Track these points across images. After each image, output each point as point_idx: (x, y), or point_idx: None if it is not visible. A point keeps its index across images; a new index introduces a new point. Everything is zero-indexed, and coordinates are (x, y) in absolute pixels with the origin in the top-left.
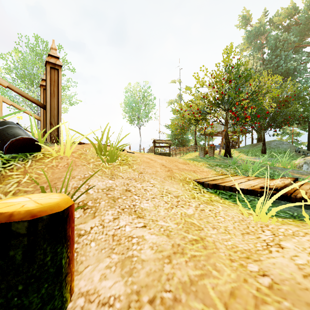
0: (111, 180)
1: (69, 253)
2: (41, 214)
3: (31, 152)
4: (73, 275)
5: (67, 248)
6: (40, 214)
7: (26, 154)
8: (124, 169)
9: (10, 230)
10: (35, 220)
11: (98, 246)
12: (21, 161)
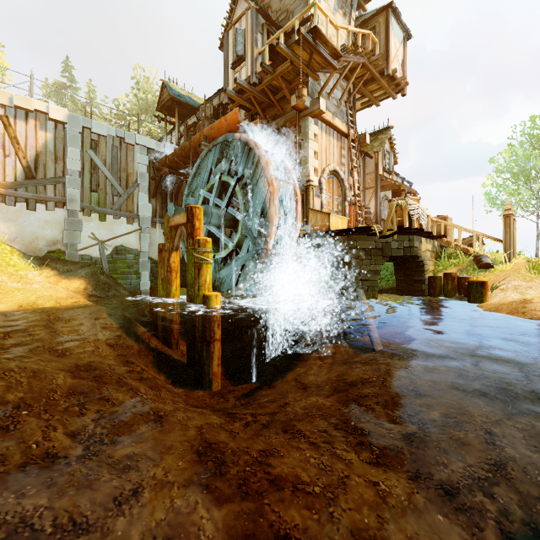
0: (525, 283)
1: (485, 292)
2: (478, 281)
3: (489, 269)
4: (487, 298)
5: (484, 290)
6: (478, 281)
7: (486, 269)
8: None
9: (473, 282)
10: (477, 281)
11: (499, 298)
12: (483, 272)
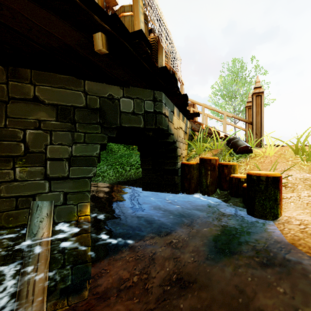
0: (308, 174)
1: (280, 196)
2: (269, 176)
3: (247, 153)
4: (281, 207)
5: (279, 193)
6: (269, 175)
7: (245, 154)
8: None
9: (260, 178)
10: (267, 177)
11: (295, 205)
12: (243, 158)
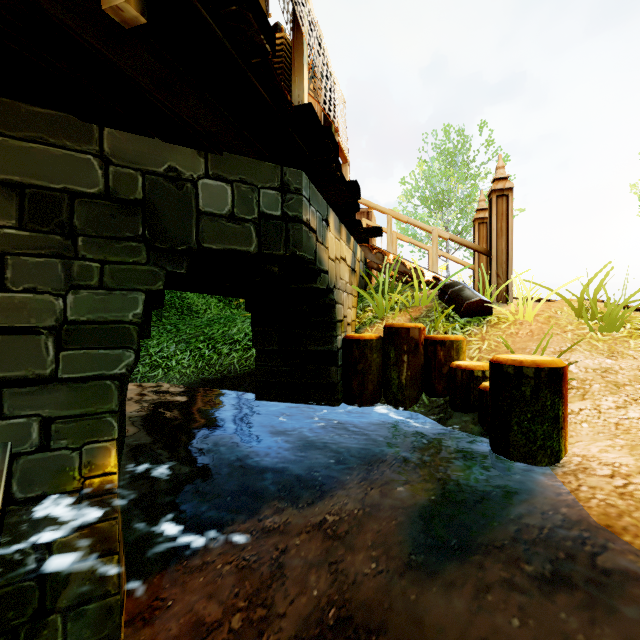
0: (609, 359)
1: (564, 410)
2: (543, 366)
3: (483, 316)
4: (566, 435)
5: (562, 403)
6: (542, 365)
7: (479, 318)
8: (639, 345)
9: (522, 372)
10: (539, 368)
11: (592, 428)
12: (475, 326)
